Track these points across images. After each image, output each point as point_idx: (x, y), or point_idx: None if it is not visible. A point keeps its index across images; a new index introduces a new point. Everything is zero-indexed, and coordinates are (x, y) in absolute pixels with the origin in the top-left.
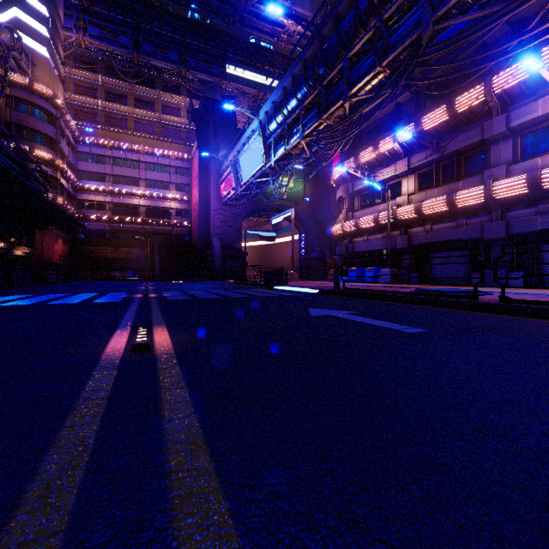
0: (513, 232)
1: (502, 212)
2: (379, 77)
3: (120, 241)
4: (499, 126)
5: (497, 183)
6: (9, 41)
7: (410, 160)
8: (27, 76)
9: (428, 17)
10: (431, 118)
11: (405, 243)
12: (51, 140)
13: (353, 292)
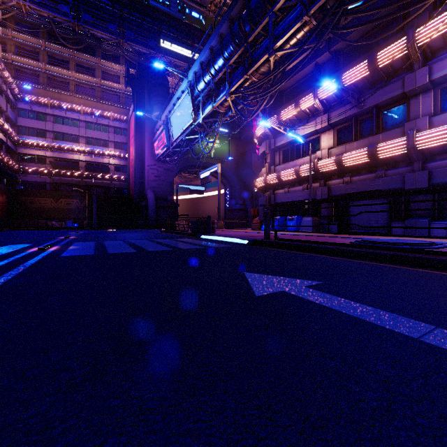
0: (435, 181)
1: (423, 163)
2: (304, 30)
3: (59, 192)
4: (421, 78)
5: (420, 133)
6: None
7: (330, 116)
8: None
9: None
10: (351, 74)
11: (325, 194)
12: None
13: (289, 243)
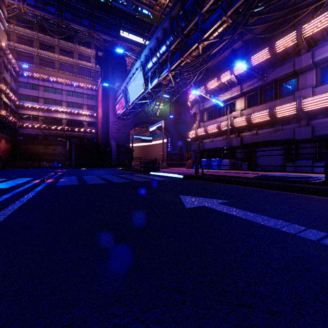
0: (316, 134)
1: (308, 120)
2: (223, 26)
3: (48, 141)
4: (306, 60)
5: (305, 99)
6: None
7: (242, 87)
8: None
9: None
10: (257, 57)
11: (238, 142)
12: None
13: (211, 177)
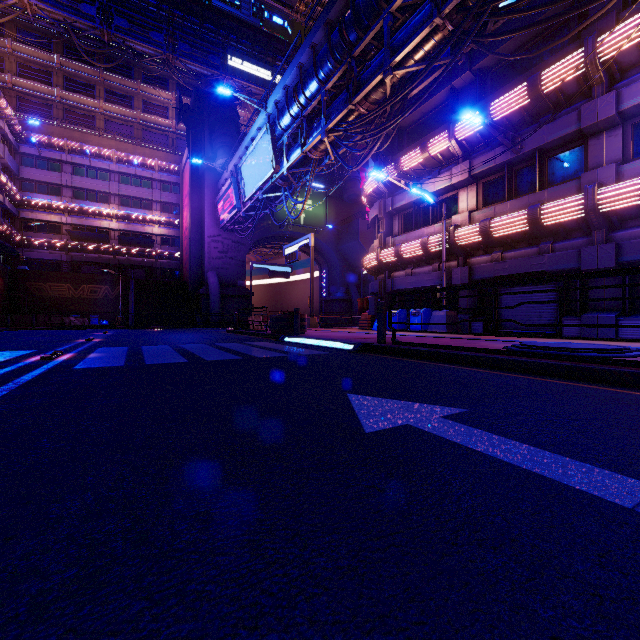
0: (626, 259)
1: (607, 232)
2: (435, 38)
3: (81, 275)
4: (605, 109)
5: (604, 189)
6: None
7: (472, 164)
8: None
9: None
10: (503, 103)
11: (465, 277)
12: None
13: (413, 349)
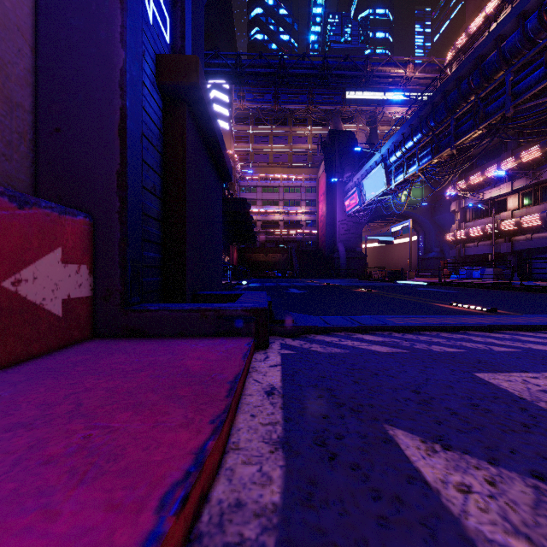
0: None
1: None
2: (479, 132)
3: (268, 249)
4: None
5: None
6: None
7: (513, 184)
8: None
9: (509, 104)
10: (527, 154)
11: (508, 248)
12: (231, 184)
13: (449, 283)
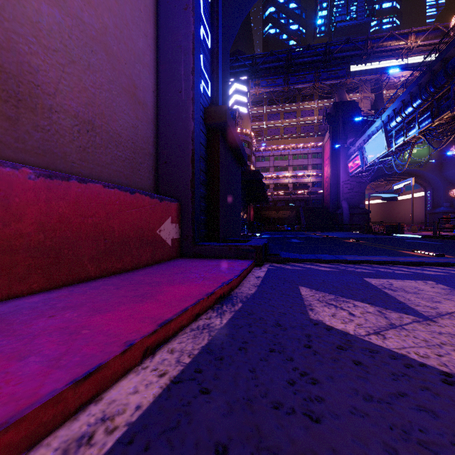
0: None
1: None
2: None
3: (279, 207)
4: None
5: None
6: (236, 115)
7: None
8: (240, 127)
9: None
10: None
11: None
12: (248, 156)
13: (442, 236)
